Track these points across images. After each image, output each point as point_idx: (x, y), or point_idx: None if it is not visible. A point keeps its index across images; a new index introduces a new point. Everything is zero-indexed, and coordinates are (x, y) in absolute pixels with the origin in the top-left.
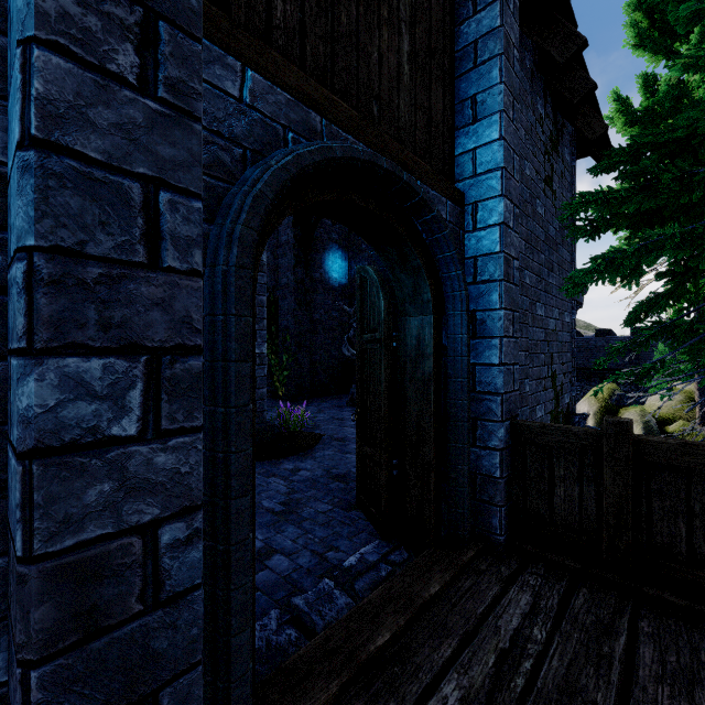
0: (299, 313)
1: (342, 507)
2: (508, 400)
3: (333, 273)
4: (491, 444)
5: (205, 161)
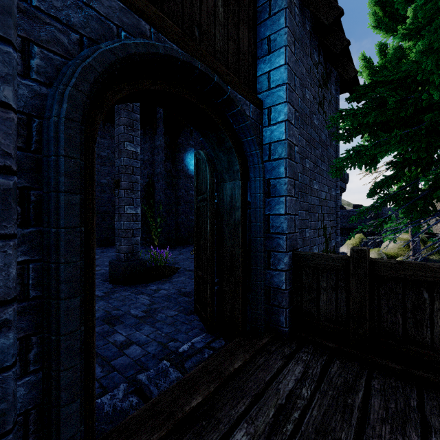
0: (168, 191)
1: (184, 312)
2: (291, 238)
3: (190, 166)
4: (280, 267)
5: (43, 37)
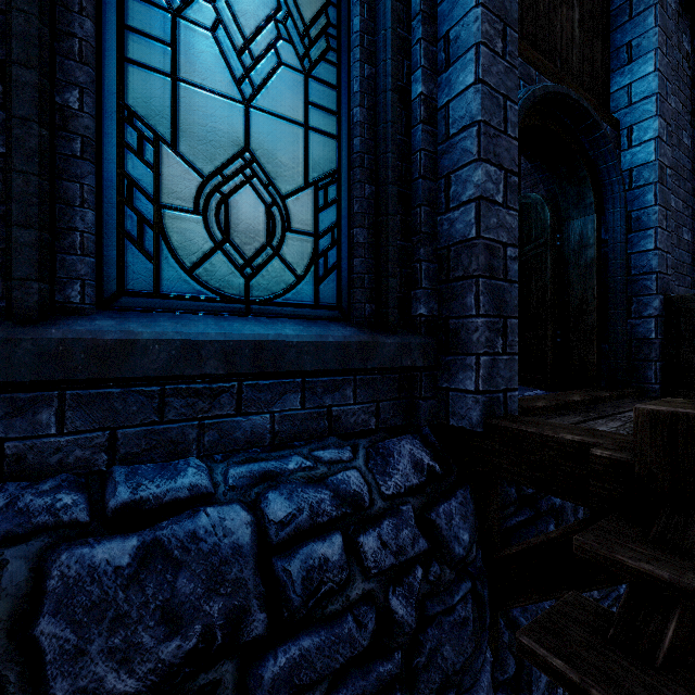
0: None
1: None
2: (662, 279)
3: None
4: (646, 313)
5: None
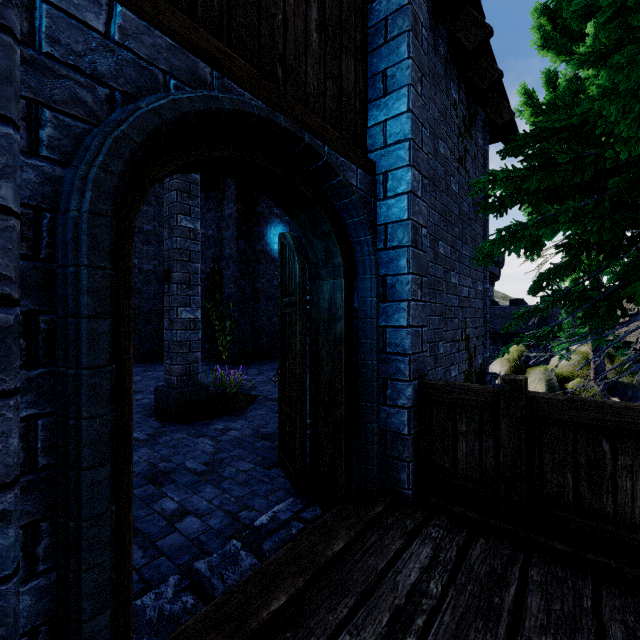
0: (241, 282)
1: (263, 465)
2: (416, 360)
3: (274, 245)
4: (400, 402)
5: (57, 96)
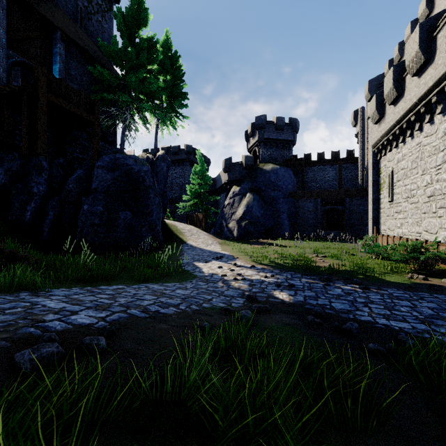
0: None
1: None
2: None
3: None
4: None
5: (6, 58)
